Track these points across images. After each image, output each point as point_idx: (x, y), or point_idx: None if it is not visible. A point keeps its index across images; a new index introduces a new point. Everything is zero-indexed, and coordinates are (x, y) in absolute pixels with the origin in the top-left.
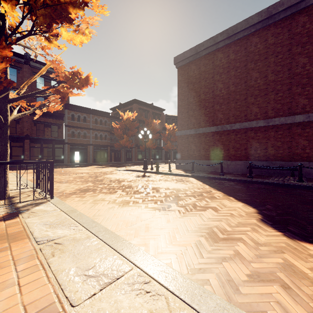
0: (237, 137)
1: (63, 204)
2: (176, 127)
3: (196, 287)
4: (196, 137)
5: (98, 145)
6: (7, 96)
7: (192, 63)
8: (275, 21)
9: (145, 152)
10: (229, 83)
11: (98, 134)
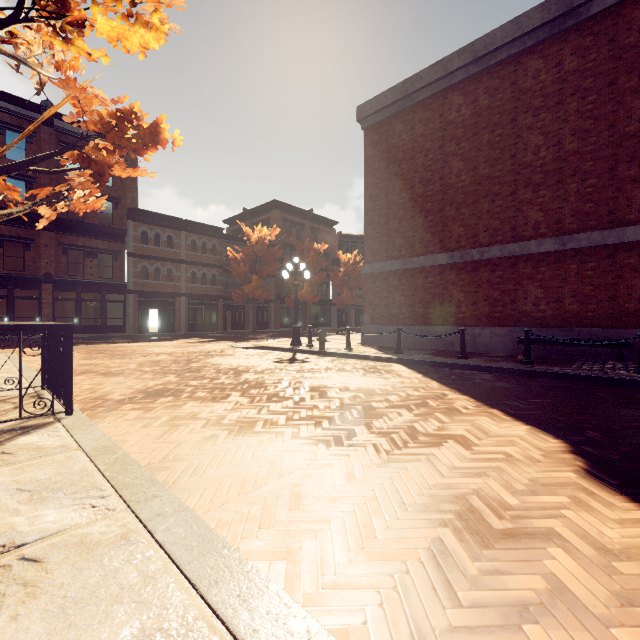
0: (495, 276)
1: (90, 429)
2: (361, 259)
3: None
4: (405, 276)
5: (197, 295)
6: None
7: (396, 118)
8: (579, 21)
9: (296, 310)
10: (476, 159)
11: (198, 272)
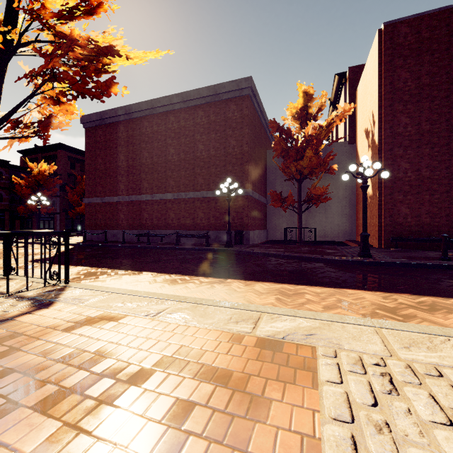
0: (134, 208)
1: None
2: None
3: None
4: (102, 206)
5: None
6: None
7: (99, 127)
8: (157, 113)
9: (39, 221)
10: (128, 157)
11: None
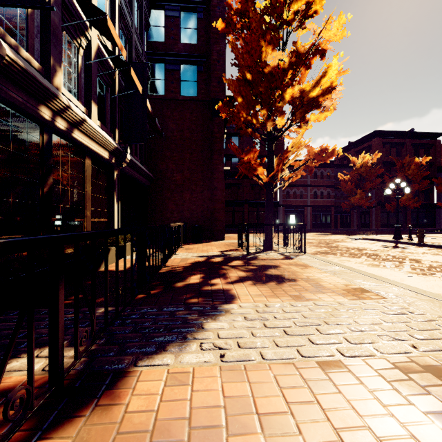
0: None
1: (317, 257)
2: None
3: (439, 296)
4: None
5: (317, 205)
6: (273, 177)
7: None
8: None
9: (397, 215)
10: None
11: (318, 191)
